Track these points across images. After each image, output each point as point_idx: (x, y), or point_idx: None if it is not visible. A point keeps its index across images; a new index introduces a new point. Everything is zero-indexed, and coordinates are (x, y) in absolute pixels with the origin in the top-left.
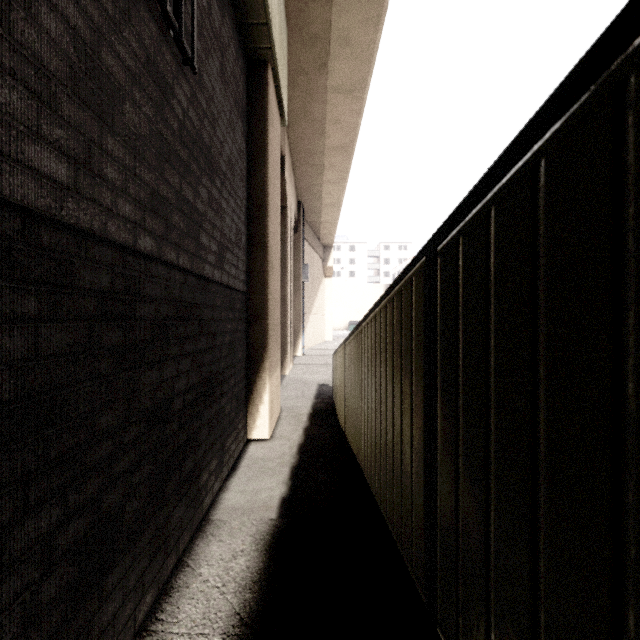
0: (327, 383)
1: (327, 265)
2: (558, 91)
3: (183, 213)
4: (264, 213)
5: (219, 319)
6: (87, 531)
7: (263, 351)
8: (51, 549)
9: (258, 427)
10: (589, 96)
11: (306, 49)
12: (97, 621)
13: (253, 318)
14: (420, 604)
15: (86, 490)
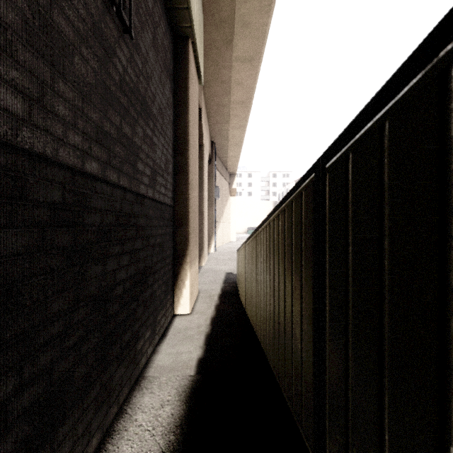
0: (232, 272)
1: (232, 187)
2: None
3: (123, 145)
4: (186, 148)
5: (152, 226)
6: (40, 395)
7: (185, 249)
8: (7, 413)
9: (181, 305)
10: None
11: (217, 30)
12: None
13: (178, 225)
14: (306, 452)
15: (40, 362)
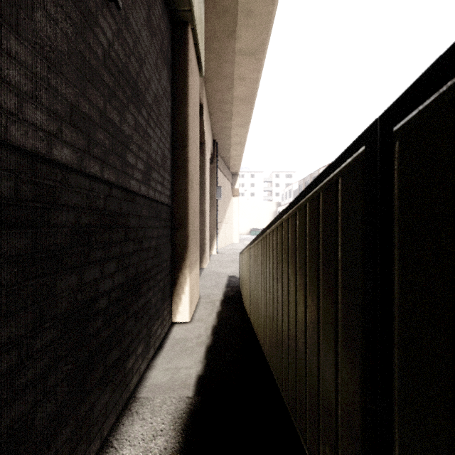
0: (235, 275)
1: (235, 187)
2: None
3: (108, 132)
4: (185, 142)
5: (146, 227)
6: None
7: (184, 252)
8: None
9: (180, 312)
10: None
11: (219, 20)
12: None
13: (176, 226)
14: None
15: None
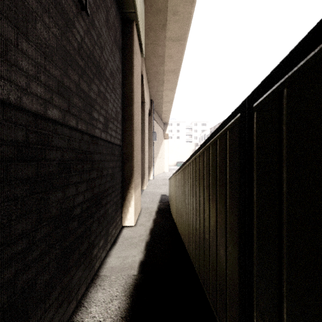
0: (165, 194)
1: (165, 133)
2: None
3: (81, 98)
4: (131, 102)
5: (105, 160)
6: (4, 303)
7: (131, 178)
8: None
9: (128, 219)
10: None
11: (154, 17)
12: None
13: (125, 160)
14: None
15: (3, 276)
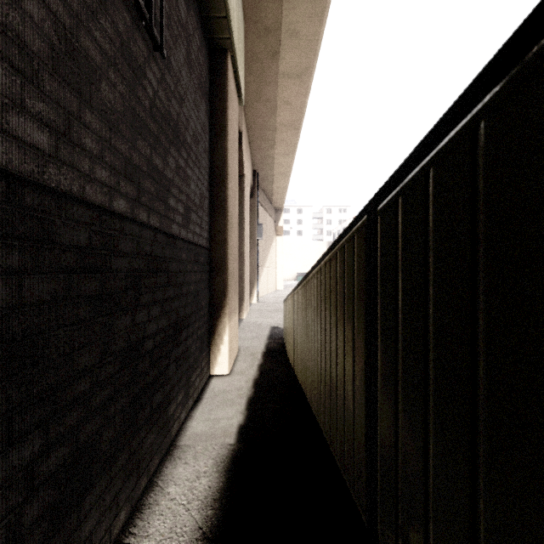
0: (278, 326)
1: (278, 225)
2: (498, 55)
3: (153, 179)
4: (224, 180)
5: (185, 271)
6: (67, 458)
7: (223, 299)
8: (34, 475)
9: (219, 364)
10: (532, 57)
11: (260, 40)
12: (76, 537)
13: (215, 270)
14: (360, 522)
15: (66, 422)
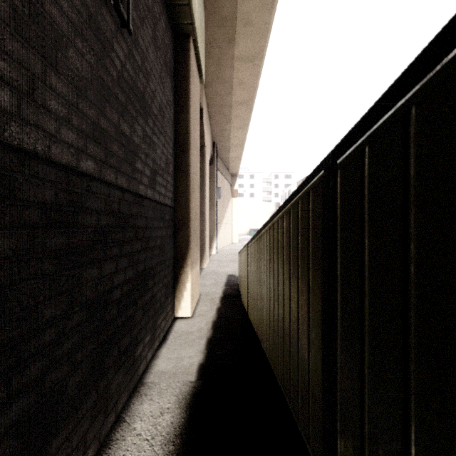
0: (234, 274)
1: (234, 188)
2: None
3: (121, 144)
4: (187, 148)
5: (152, 227)
6: (31, 407)
7: (186, 251)
8: None
9: (182, 308)
10: None
11: (218, 28)
12: None
13: (179, 226)
14: None
15: (30, 372)
